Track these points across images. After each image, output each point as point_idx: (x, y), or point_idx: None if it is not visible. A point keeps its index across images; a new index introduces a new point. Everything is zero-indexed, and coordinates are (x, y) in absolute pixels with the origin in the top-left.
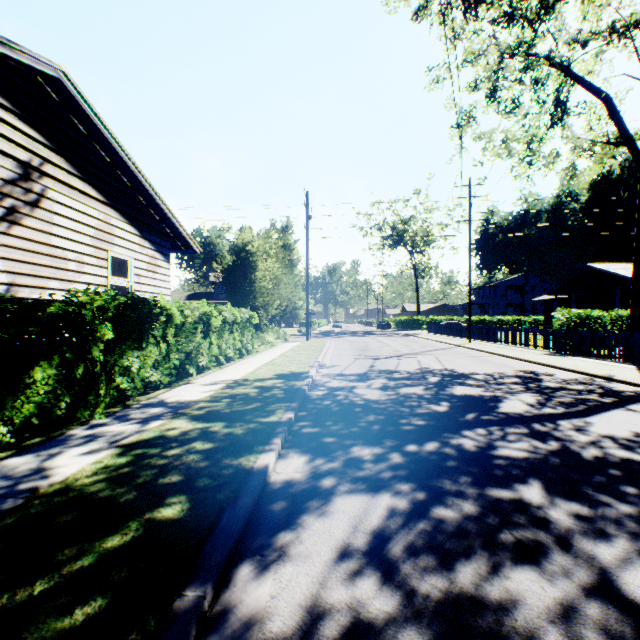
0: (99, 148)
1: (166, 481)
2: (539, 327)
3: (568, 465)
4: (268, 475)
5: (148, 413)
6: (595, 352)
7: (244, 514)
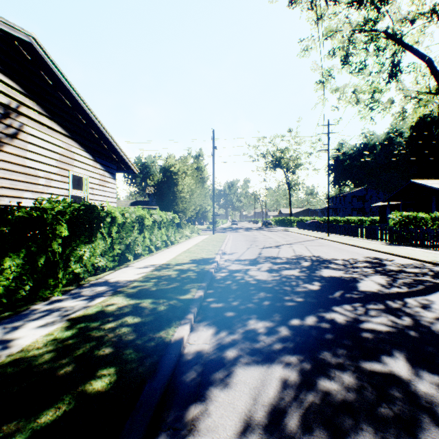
0: (62, 96)
1: (100, 353)
2: (375, 224)
3: (423, 339)
4: (183, 346)
5: (95, 291)
6: (421, 243)
7: (161, 387)
